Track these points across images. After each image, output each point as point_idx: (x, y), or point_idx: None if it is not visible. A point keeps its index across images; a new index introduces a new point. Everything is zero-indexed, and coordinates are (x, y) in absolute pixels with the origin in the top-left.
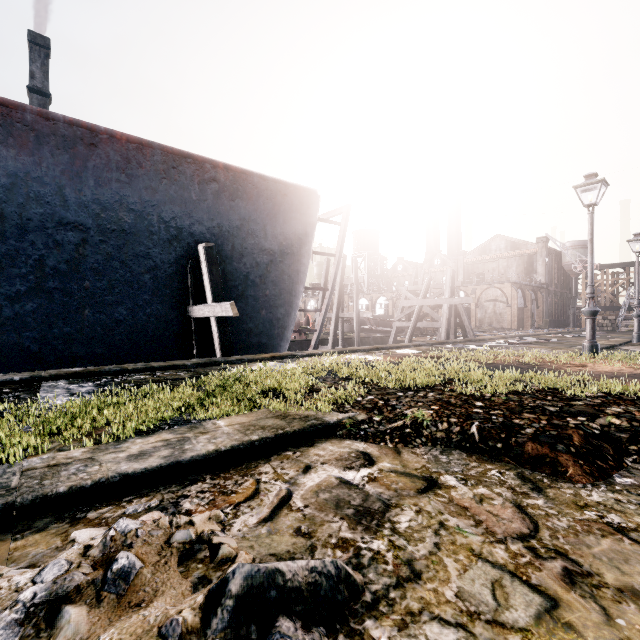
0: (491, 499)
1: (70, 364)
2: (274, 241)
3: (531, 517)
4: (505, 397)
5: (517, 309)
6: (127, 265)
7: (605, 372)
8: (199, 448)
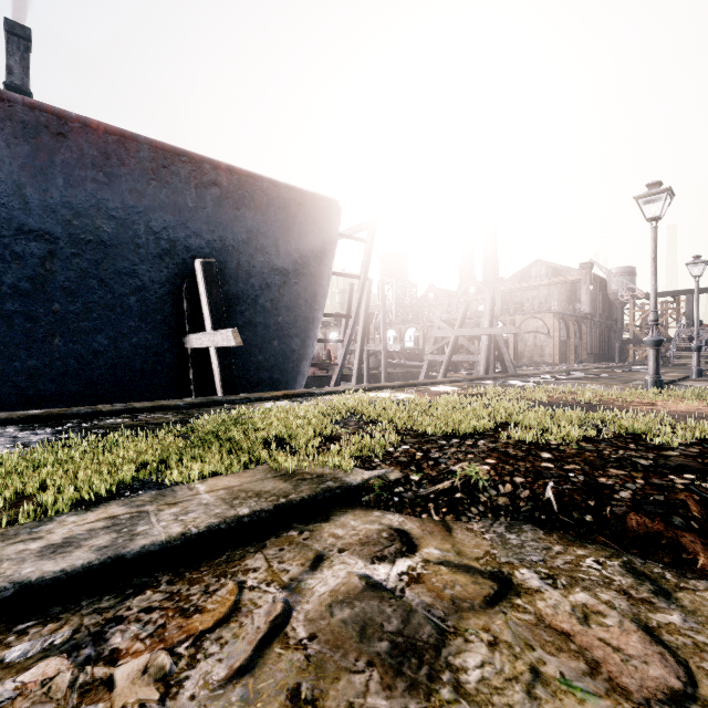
0: (600, 615)
1: (37, 405)
2: (288, 259)
3: (674, 652)
4: (577, 446)
5: (559, 341)
6: (107, 284)
7: (682, 412)
8: (157, 531)
